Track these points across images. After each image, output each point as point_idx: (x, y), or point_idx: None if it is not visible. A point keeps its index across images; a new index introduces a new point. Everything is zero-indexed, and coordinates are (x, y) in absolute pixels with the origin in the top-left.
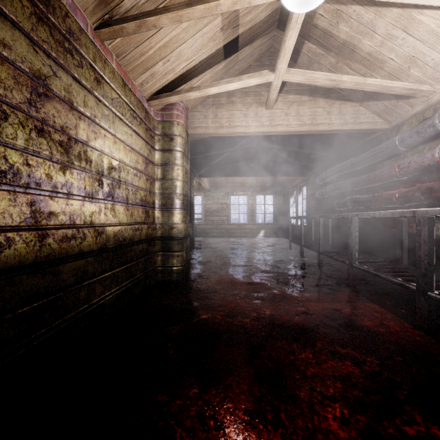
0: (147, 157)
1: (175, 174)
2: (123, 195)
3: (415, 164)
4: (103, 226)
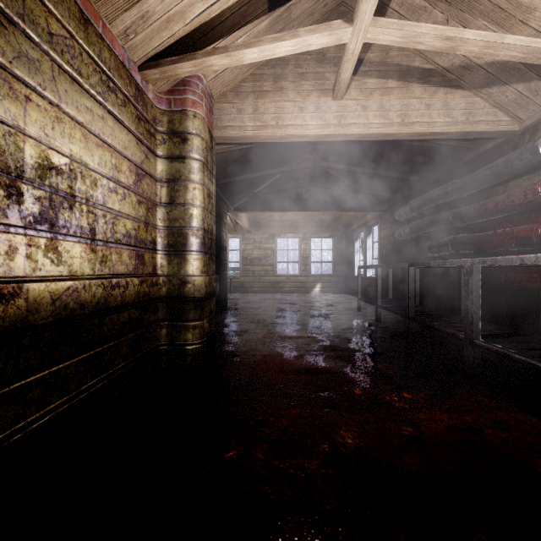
0: (140, 165)
1: (190, 196)
2: (81, 223)
3: None
4: (19, 281)
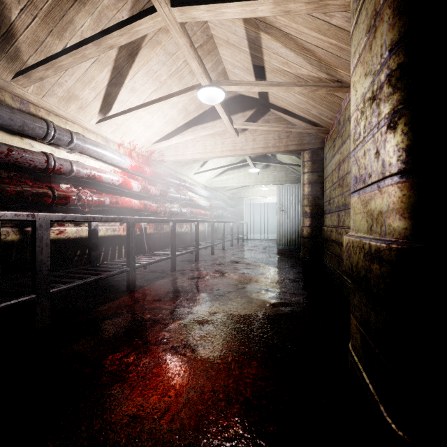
0: None
1: None
2: None
3: (21, 158)
4: (349, 228)
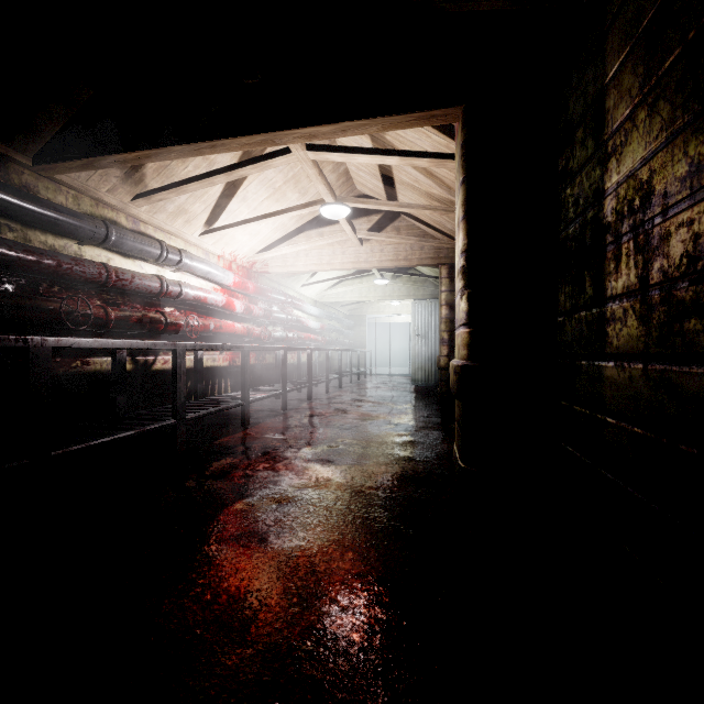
0: None
1: None
2: None
3: (141, 284)
4: None
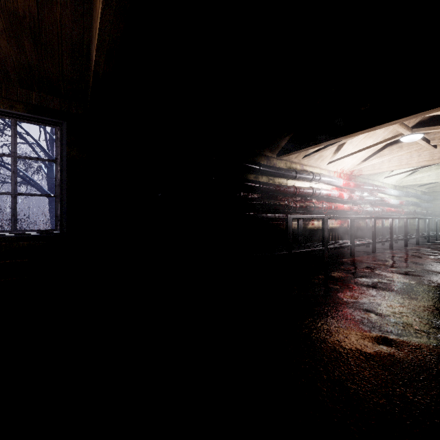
0: None
1: None
2: None
3: (306, 192)
4: None
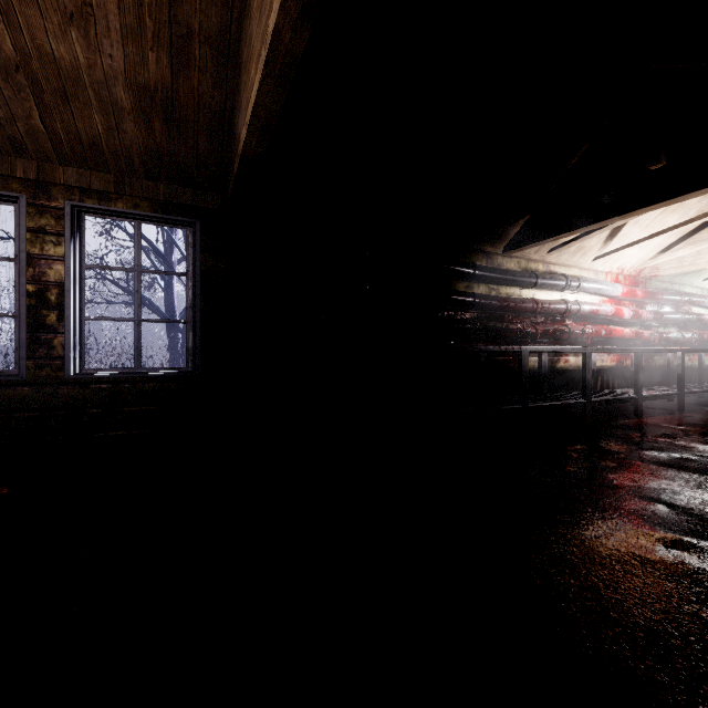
0: None
1: None
2: None
3: (554, 308)
4: None
